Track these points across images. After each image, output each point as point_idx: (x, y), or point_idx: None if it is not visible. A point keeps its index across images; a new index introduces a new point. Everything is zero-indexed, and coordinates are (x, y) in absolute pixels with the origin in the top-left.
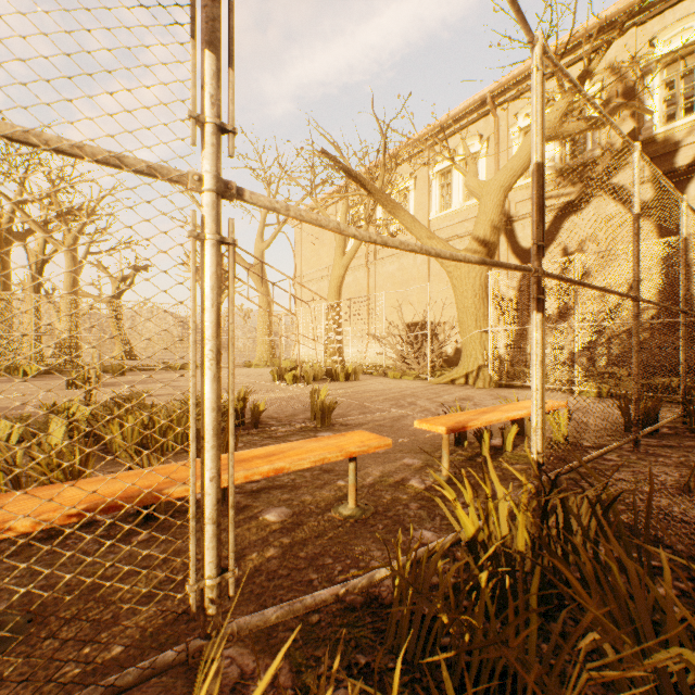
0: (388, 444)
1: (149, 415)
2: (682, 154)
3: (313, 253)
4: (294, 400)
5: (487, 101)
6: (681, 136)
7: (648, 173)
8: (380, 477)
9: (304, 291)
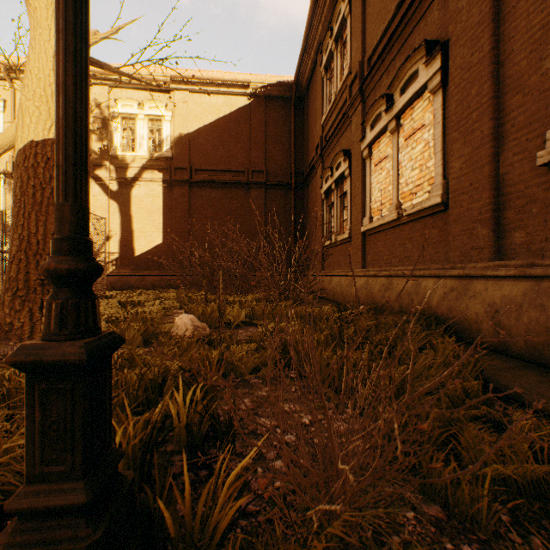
0: None
1: None
2: (131, 171)
3: None
4: None
5: (1, 69)
6: (130, 161)
7: (115, 175)
8: None
9: None
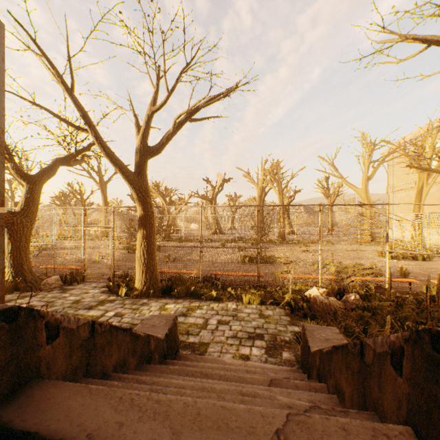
0: (418, 282)
1: (353, 268)
2: None
3: (402, 172)
4: (392, 267)
5: None
6: None
7: None
8: (419, 291)
9: (395, 196)
